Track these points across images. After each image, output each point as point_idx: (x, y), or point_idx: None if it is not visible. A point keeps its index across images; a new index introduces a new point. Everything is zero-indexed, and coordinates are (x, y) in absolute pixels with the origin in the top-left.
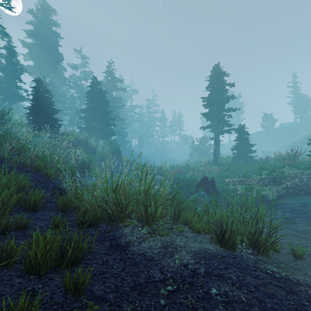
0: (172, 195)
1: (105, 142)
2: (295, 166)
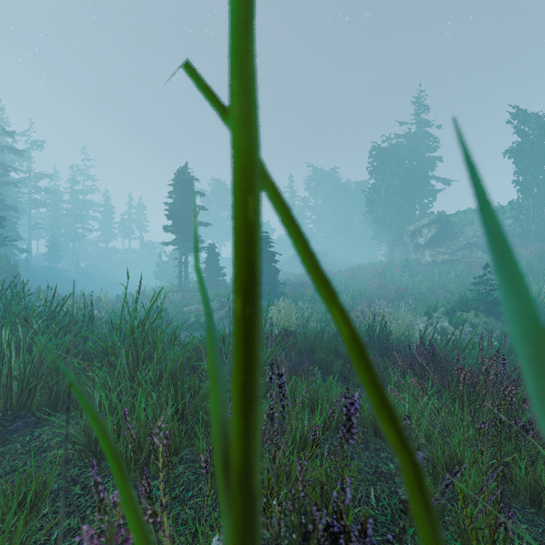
0: (107, 318)
1: None
2: None
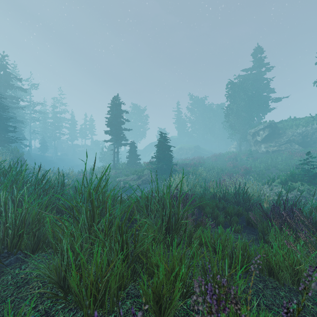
0: (72, 184)
1: (4, 150)
2: (149, 169)
